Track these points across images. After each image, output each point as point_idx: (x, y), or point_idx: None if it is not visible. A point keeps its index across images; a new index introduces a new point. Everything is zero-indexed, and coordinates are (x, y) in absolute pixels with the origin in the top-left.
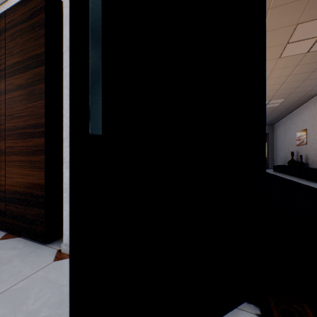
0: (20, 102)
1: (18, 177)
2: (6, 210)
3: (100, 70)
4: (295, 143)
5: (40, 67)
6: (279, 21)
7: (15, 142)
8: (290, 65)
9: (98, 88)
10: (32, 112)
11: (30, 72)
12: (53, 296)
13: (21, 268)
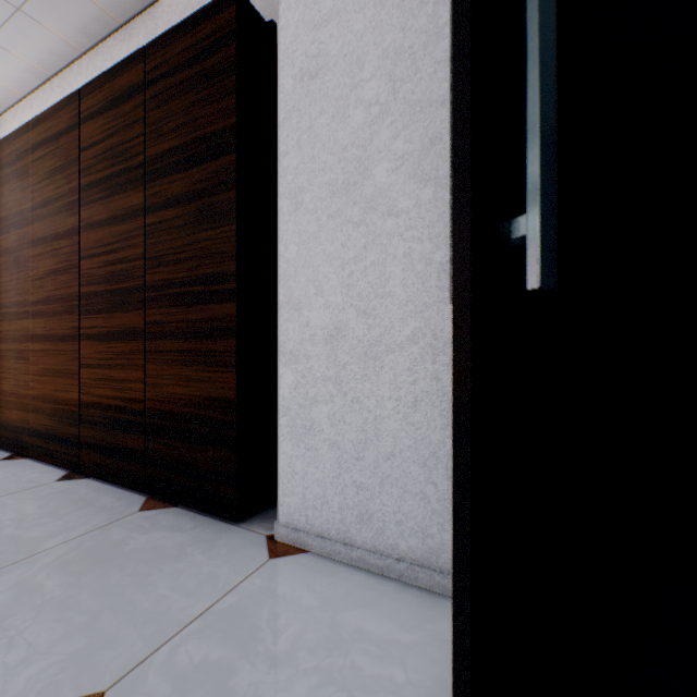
0: (179, 231)
1: (174, 383)
2: (147, 451)
3: (553, 153)
4: None
5: (225, 156)
6: None
7: (167, 313)
8: None
9: (550, 191)
10: (207, 250)
11: (203, 167)
12: (307, 629)
13: (211, 568)
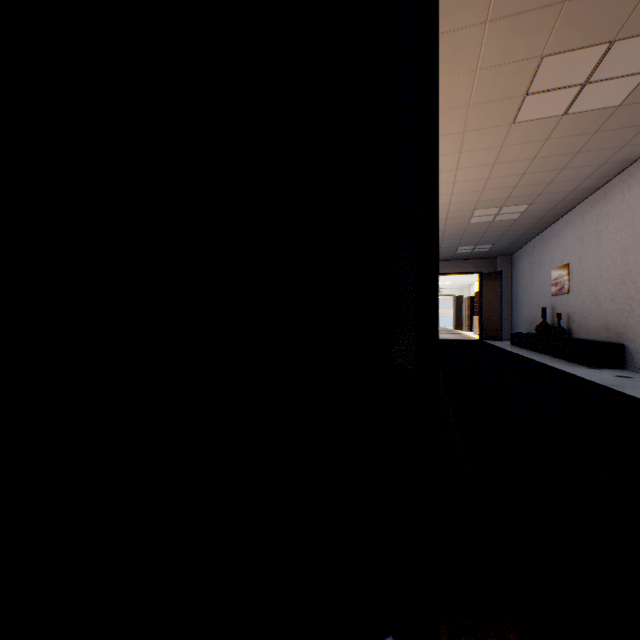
0: None
1: None
2: None
3: None
4: (550, 291)
5: None
6: (507, 48)
7: None
8: (533, 139)
9: None
10: None
11: None
12: None
13: None
